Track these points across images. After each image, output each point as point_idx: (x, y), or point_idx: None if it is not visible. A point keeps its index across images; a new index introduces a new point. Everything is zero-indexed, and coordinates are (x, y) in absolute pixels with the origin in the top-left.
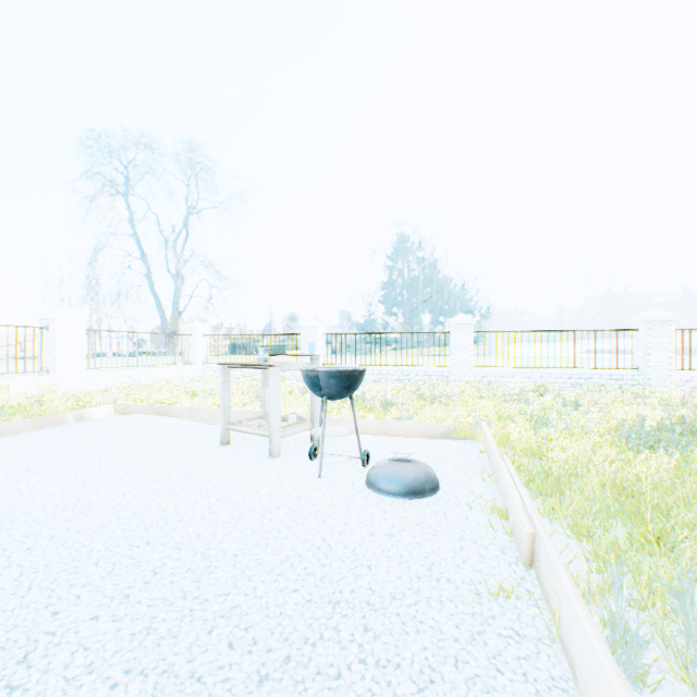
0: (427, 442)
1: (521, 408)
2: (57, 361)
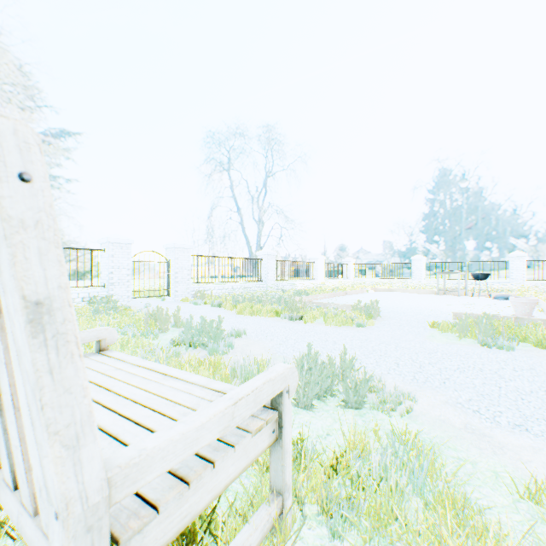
0: None
1: None
2: (317, 275)
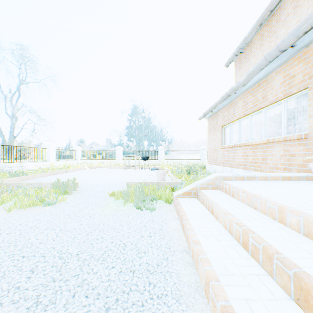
0: None
1: None
2: (50, 158)
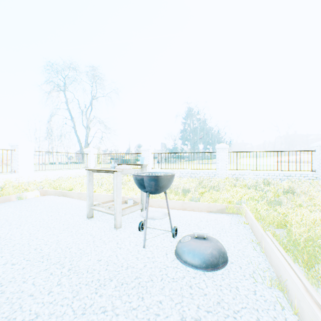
0: (211, 216)
1: (259, 193)
2: (18, 166)
